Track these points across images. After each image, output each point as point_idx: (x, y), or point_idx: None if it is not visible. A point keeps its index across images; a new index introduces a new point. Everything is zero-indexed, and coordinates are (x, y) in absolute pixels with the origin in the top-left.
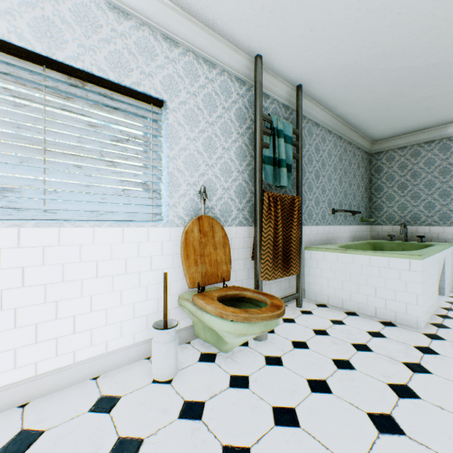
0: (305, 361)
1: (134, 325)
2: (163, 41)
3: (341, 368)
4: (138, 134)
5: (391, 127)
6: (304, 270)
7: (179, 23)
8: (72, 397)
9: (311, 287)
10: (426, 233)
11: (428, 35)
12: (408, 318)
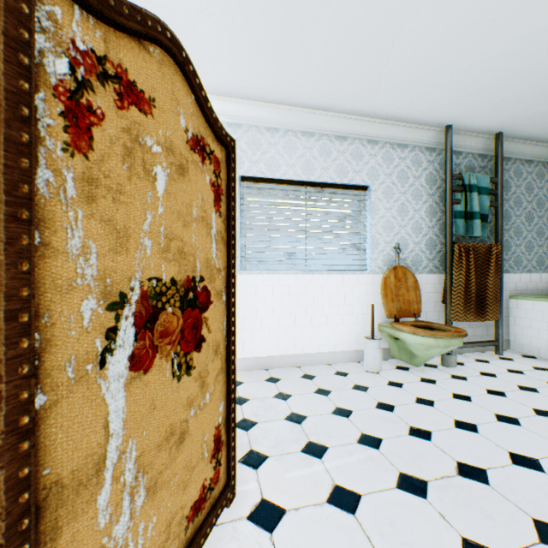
0: (488, 382)
1: (349, 338)
2: (367, 145)
3: (523, 390)
4: (351, 212)
5: None
6: (508, 319)
7: (379, 129)
8: (321, 368)
9: (517, 338)
10: None
11: None
12: None
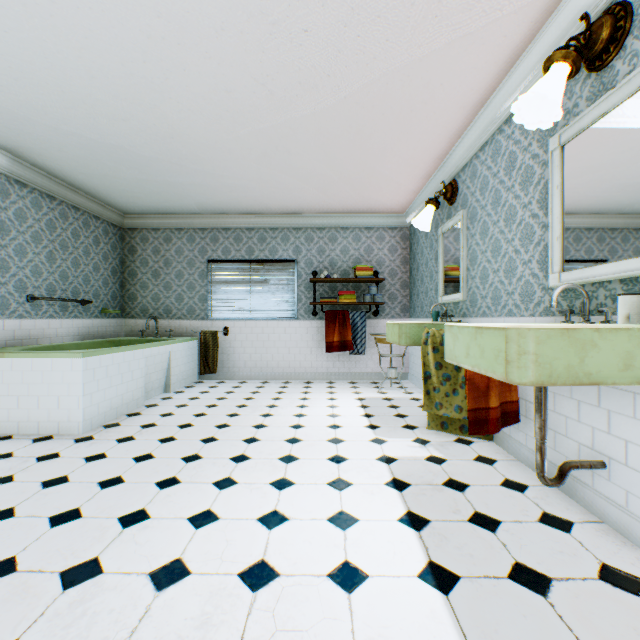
0: None
1: None
2: None
3: None
4: None
5: (132, 201)
6: None
7: None
8: None
9: None
10: (178, 327)
11: (79, 111)
12: (72, 425)
